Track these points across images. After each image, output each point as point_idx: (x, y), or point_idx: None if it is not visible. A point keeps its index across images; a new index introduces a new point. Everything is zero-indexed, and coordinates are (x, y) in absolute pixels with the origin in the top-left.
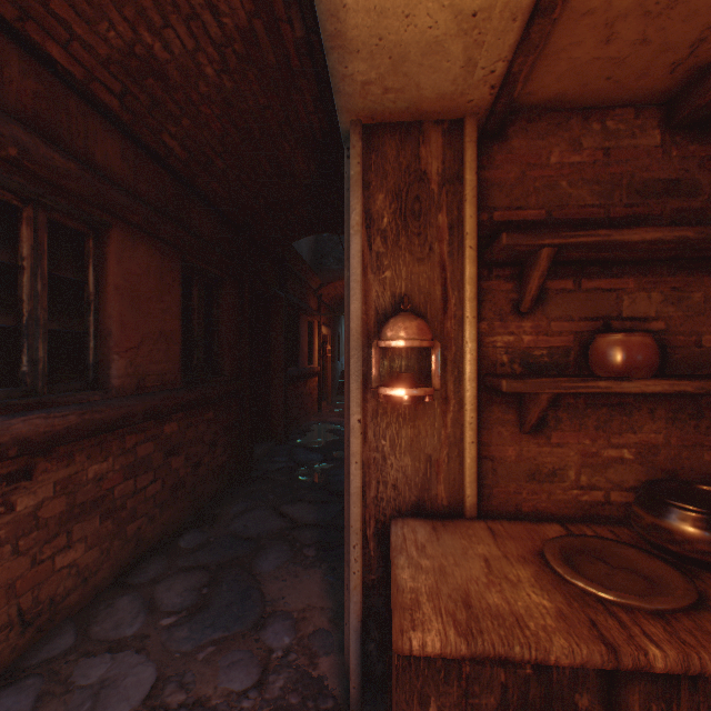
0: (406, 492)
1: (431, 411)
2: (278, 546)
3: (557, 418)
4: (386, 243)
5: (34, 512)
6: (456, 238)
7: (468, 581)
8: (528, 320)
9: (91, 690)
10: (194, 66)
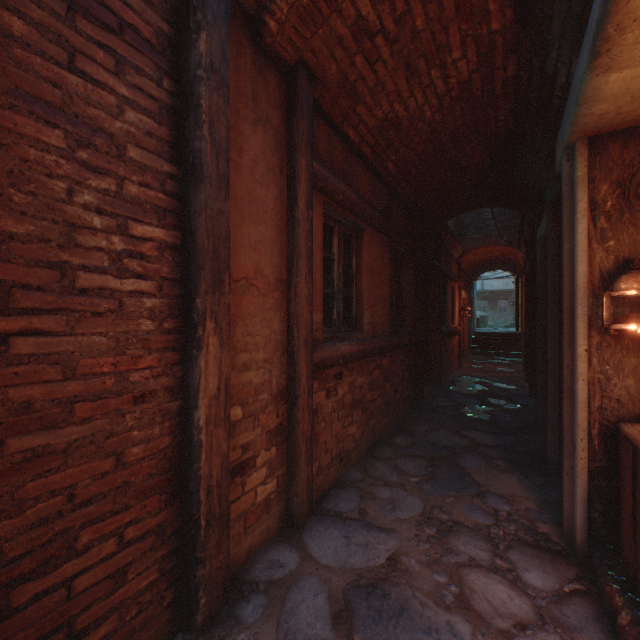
0: (628, 406)
1: None
2: (470, 454)
3: None
4: (608, 221)
5: (342, 398)
6: None
7: None
8: None
9: (387, 500)
10: (419, 114)
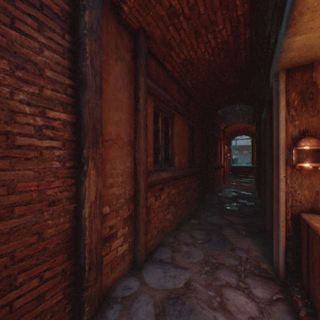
0: (305, 204)
1: (318, 174)
2: (228, 228)
3: None
4: (295, 111)
5: (163, 200)
6: None
7: None
8: None
9: (186, 252)
10: (202, 56)
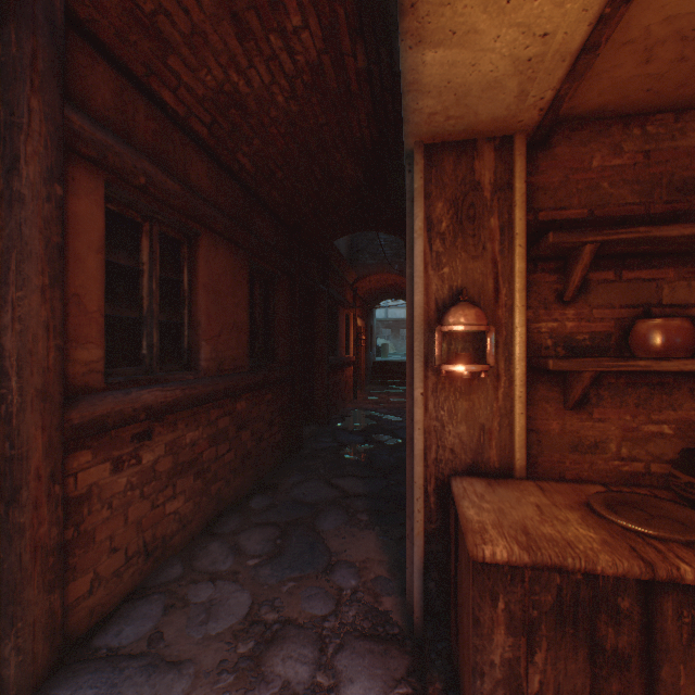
0: (461, 455)
1: (484, 387)
2: (334, 510)
3: (598, 396)
4: (444, 244)
5: (153, 466)
6: (506, 238)
7: (524, 518)
8: (570, 308)
9: (204, 606)
10: (268, 96)
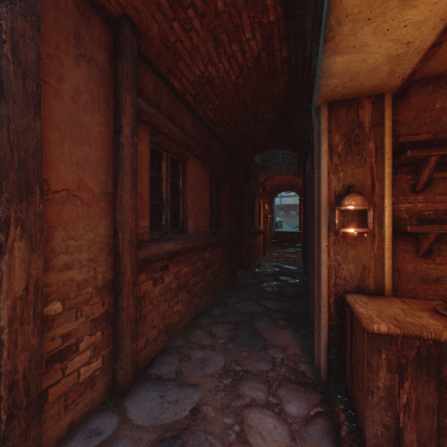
0: (350, 282)
1: (365, 242)
2: (263, 317)
3: (439, 249)
4: (339, 159)
5: (169, 284)
6: (379, 154)
7: (394, 314)
8: (420, 195)
9: (200, 360)
10: (227, 76)
